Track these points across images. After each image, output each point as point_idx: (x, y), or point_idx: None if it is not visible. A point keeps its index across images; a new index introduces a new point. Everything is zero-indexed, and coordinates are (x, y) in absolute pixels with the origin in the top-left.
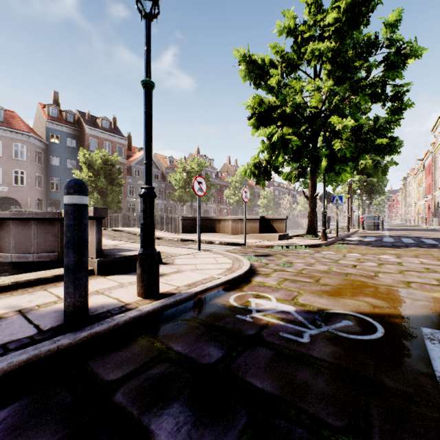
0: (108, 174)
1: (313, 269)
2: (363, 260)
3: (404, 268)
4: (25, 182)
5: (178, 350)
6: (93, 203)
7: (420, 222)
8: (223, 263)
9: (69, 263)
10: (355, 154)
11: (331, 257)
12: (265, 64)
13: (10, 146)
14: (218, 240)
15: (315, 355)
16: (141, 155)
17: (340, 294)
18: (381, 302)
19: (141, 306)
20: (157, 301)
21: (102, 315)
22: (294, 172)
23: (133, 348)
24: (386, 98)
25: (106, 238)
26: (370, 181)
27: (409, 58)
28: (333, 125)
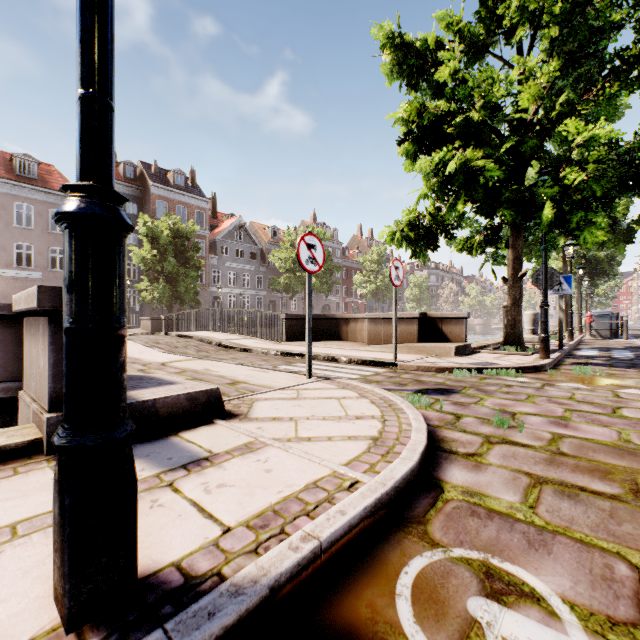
0: (181, 252)
1: (582, 437)
2: None
3: None
4: None
5: None
6: (157, 295)
7: None
8: (361, 418)
9: None
10: (610, 192)
11: (590, 398)
12: (426, 49)
13: (46, 213)
14: (346, 354)
15: None
16: (231, 225)
17: None
18: None
19: None
20: None
21: None
22: (477, 237)
23: None
24: None
25: (160, 349)
26: (592, 256)
27: None
28: (565, 138)
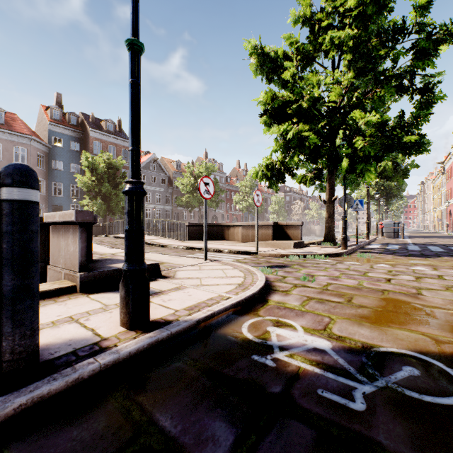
0: (112, 179)
1: (340, 284)
2: (395, 272)
3: (449, 283)
4: None
5: (165, 428)
6: (96, 209)
7: (440, 228)
8: (233, 277)
9: (5, 289)
10: (379, 153)
11: (356, 268)
12: (278, 57)
13: (11, 149)
14: (228, 248)
15: (384, 440)
16: (147, 159)
17: (385, 321)
18: (443, 335)
19: (121, 345)
20: (145, 335)
21: (63, 360)
22: (309, 174)
23: (97, 422)
24: (415, 90)
25: (106, 245)
26: (387, 185)
27: (442, 43)
28: (354, 121)
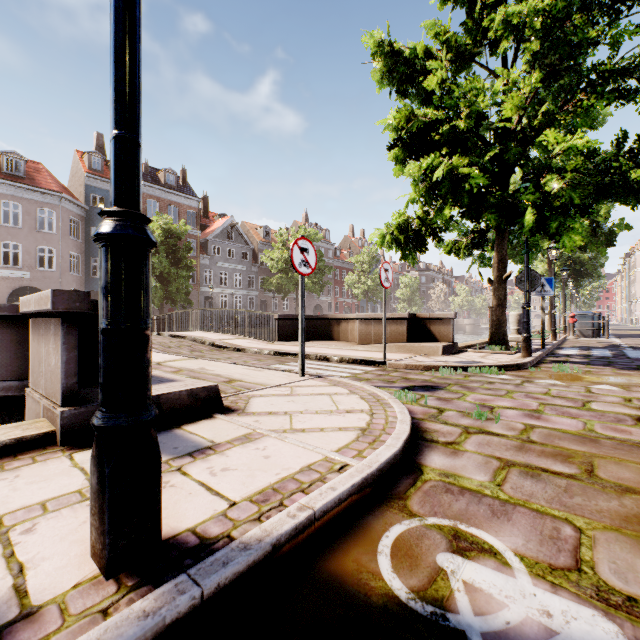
0: (172, 252)
1: (551, 427)
2: (639, 402)
3: None
4: (54, 265)
5: None
6: None
7: None
8: (351, 412)
9: None
10: (587, 199)
11: (564, 394)
12: (415, 57)
13: (34, 212)
14: (338, 354)
15: None
16: (223, 224)
17: None
18: None
19: None
20: (131, 606)
21: None
22: (464, 239)
23: None
24: None
25: (154, 349)
26: (577, 258)
27: None
28: (545, 148)
